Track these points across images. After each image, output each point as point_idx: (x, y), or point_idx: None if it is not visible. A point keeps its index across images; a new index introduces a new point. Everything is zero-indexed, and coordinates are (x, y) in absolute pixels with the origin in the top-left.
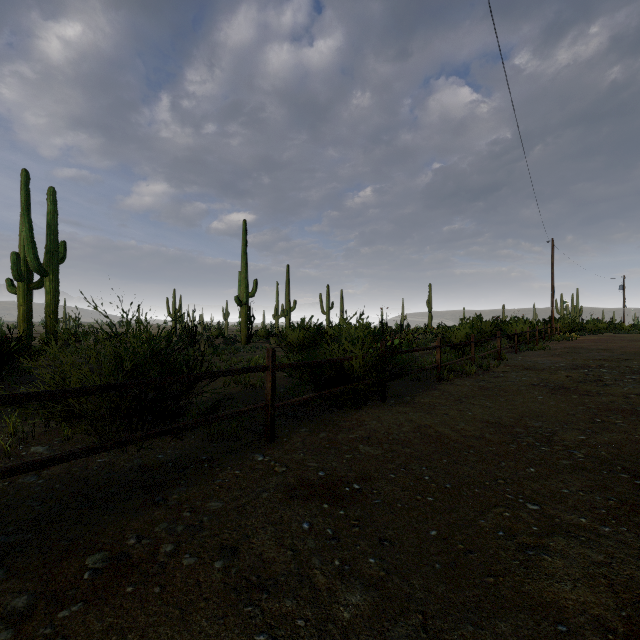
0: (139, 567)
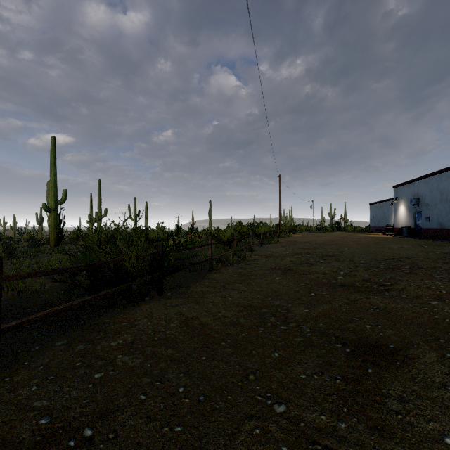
0: None
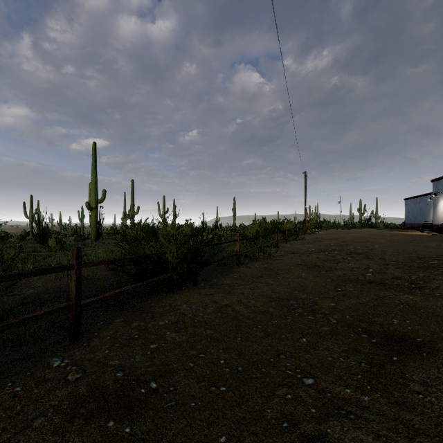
0: None
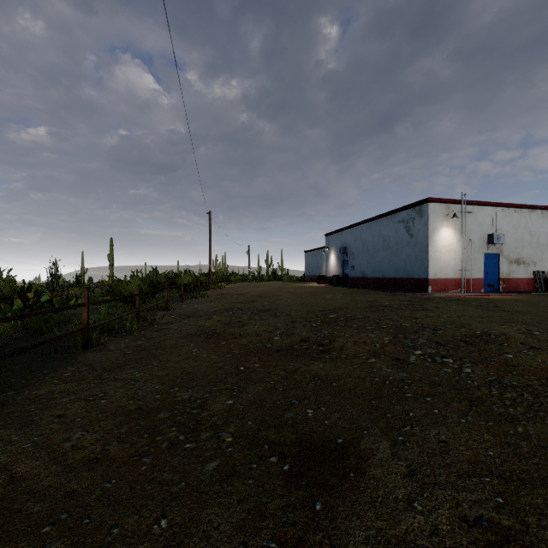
0: None
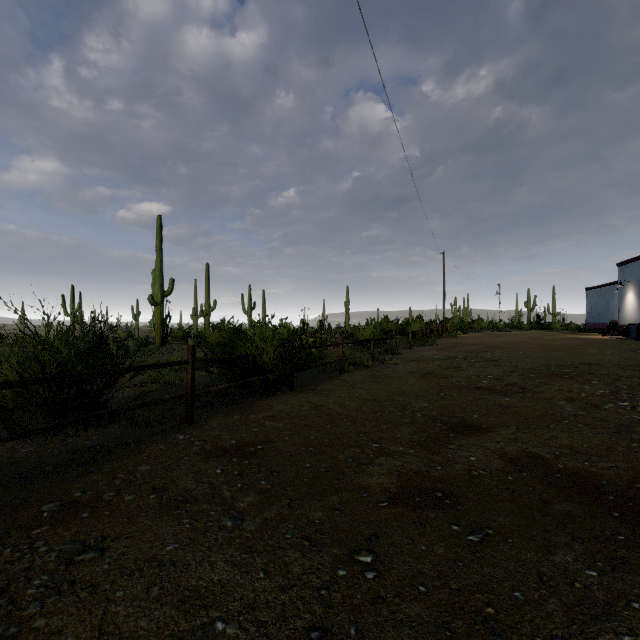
0: (89, 505)
